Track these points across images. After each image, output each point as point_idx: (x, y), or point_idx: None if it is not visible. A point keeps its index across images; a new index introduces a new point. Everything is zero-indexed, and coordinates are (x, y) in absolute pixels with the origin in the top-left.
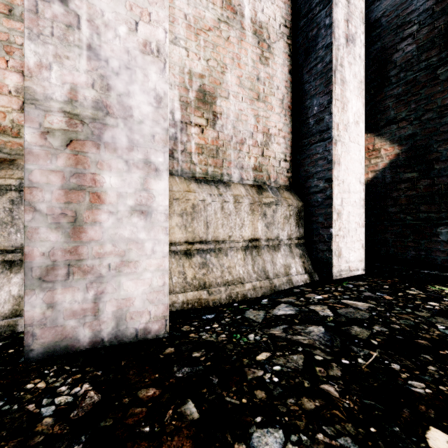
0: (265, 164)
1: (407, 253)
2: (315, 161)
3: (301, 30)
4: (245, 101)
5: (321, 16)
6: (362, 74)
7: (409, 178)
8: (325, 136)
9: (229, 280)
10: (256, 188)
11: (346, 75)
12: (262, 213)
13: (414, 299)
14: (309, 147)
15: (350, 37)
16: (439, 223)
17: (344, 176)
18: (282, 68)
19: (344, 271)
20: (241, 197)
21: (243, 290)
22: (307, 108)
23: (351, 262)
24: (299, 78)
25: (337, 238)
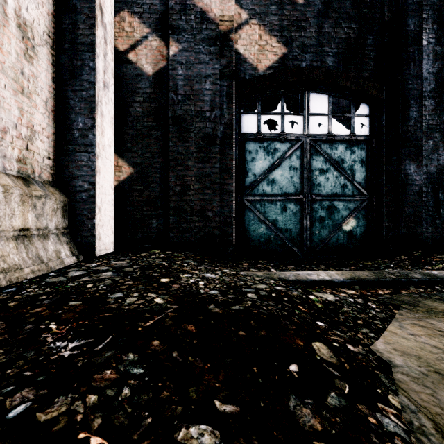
0: (30, 157)
1: (138, 236)
2: (80, 166)
3: (66, 51)
4: (8, 90)
5: (86, 56)
6: (113, 113)
7: (138, 189)
8: (89, 149)
9: (5, 268)
10: (22, 180)
11: (104, 110)
12: (33, 205)
13: (145, 256)
14: (74, 153)
15: (106, 84)
16: (152, 217)
17: (103, 182)
18: (46, 73)
19: (103, 250)
20: (11, 187)
21: (23, 274)
22: (72, 121)
23: (106, 243)
24: (64, 91)
25: (99, 226)
